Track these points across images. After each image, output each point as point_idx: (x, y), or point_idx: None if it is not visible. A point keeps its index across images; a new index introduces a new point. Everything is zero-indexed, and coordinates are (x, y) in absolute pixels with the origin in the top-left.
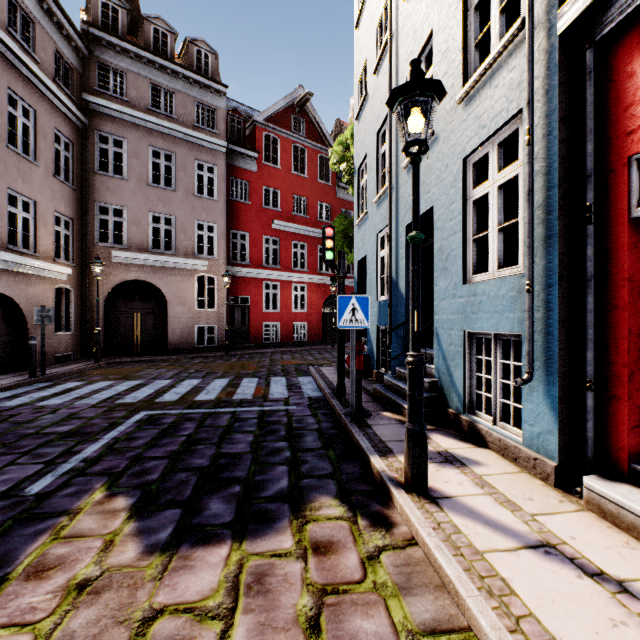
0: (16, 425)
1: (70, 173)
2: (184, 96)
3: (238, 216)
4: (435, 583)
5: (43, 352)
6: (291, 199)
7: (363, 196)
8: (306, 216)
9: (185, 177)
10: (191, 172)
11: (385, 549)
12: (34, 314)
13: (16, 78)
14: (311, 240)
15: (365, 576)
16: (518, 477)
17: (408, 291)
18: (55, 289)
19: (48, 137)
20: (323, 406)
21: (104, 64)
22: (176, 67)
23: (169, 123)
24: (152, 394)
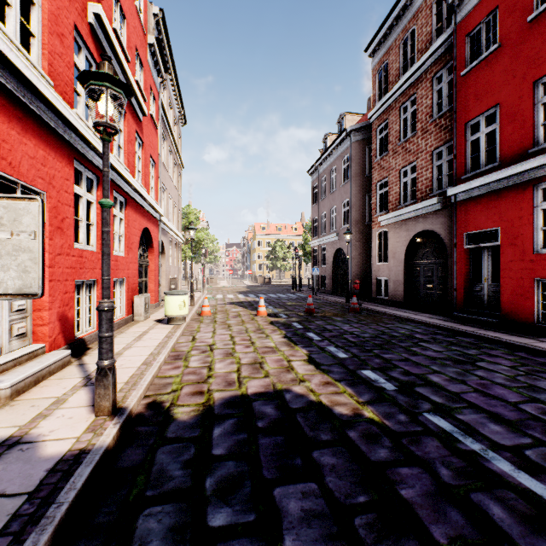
0: None
1: None
2: None
3: None
4: (155, 385)
5: None
6: None
7: None
8: None
9: None
10: None
11: (165, 393)
12: None
13: None
14: None
15: (183, 386)
16: None
17: None
18: None
19: None
20: None
21: None
22: None
23: None
24: None
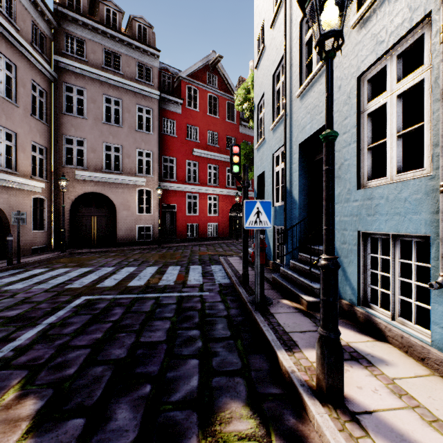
0: None
1: (44, 113)
2: (128, 58)
3: (168, 146)
4: None
5: (18, 246)
6: (206, 133)
7: (261, 126)
8: (217, 146)
9: (129, 117)
10: (133, 113)
11: None
12: (12, 217)
13: (0, 40)
14: (221, 163)
15: None
16: (432, 382)
17: (301, 198)
18: (34, 199)
19: (26, 86)
20: (231, 292)
21: (69, 34)
22: (122, 36)
23: (117, 77)
24: (96, 280)
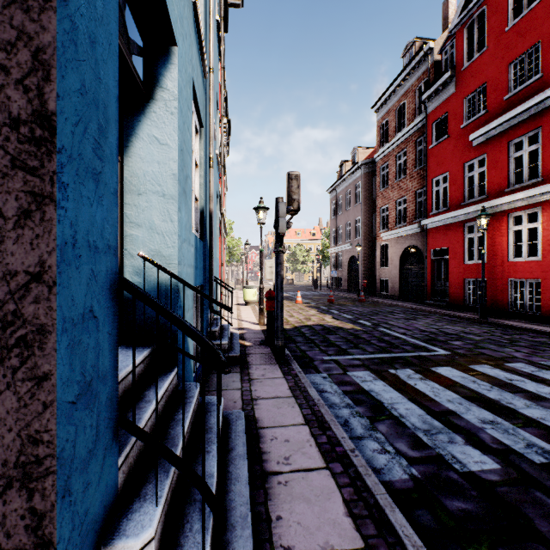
0: (495, 344)
1: None
2: None
3: None
4: None
5: None
6: None
7: None
8: None
9: None
10: None
11: None
12: None
13: None
14: None
15: None
16: None
17: None
18: None
19: None
20: (298, 358)
21: None
22: None
23: None
24: (536, 376)
